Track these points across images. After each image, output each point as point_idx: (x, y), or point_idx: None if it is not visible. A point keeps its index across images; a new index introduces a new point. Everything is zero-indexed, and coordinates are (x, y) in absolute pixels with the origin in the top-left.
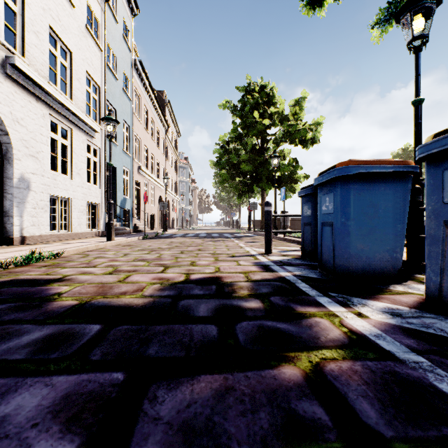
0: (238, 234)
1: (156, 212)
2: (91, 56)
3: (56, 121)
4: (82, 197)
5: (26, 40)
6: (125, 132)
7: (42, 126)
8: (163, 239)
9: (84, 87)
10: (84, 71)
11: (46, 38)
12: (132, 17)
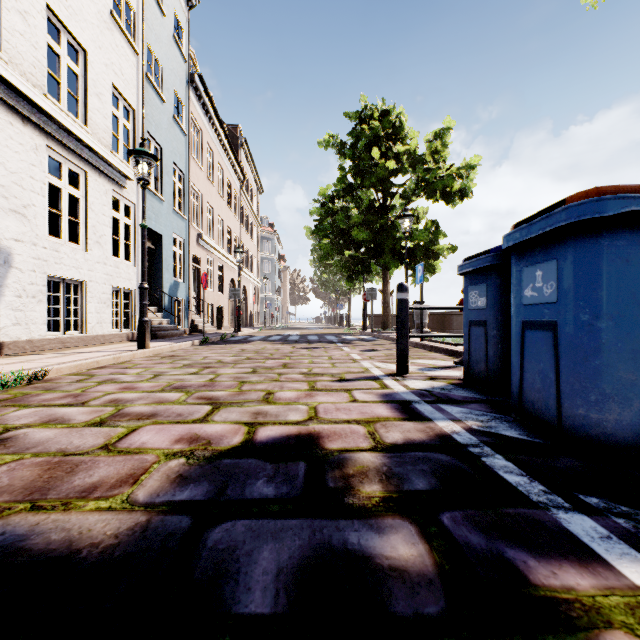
0: (347, 336)
1: (226, 303)
2: (120, 61)
3: (59, 158)
4: (104, 279)
5: (3, 23)
6: (177, 182)
7: (33, 164)
8: (231, 345)
9: (108, 108)
10: (108, 83)
11: (41, 23)
12: (188, 9)
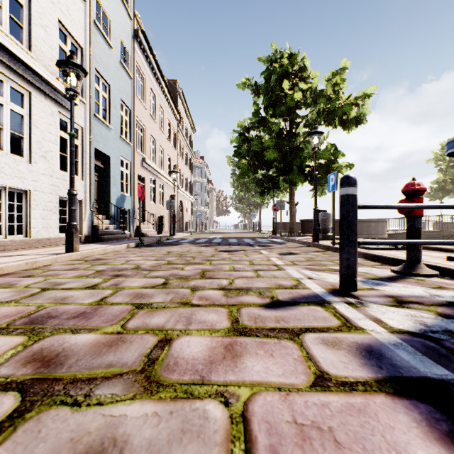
0: (261, 239)
1: (166, 213)
2: (67, 2)
3: None
4: (50, 189)
5: None
6: (124, 116)
7: None
8: (161, 248)
9: (54, 41)
10: (54, 19)
11: None
12: None
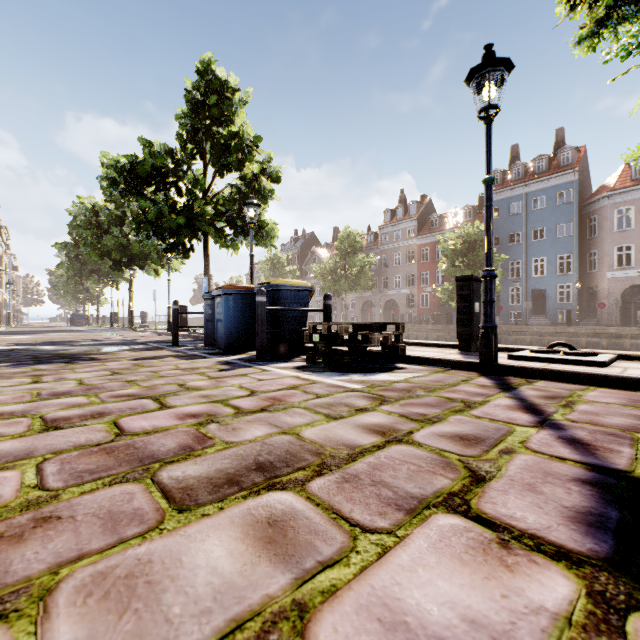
0: None
1: None
2: None
3: None
4: None
5: None
6: None
7: None
8: None
9: None
10: None
11: None
12: None
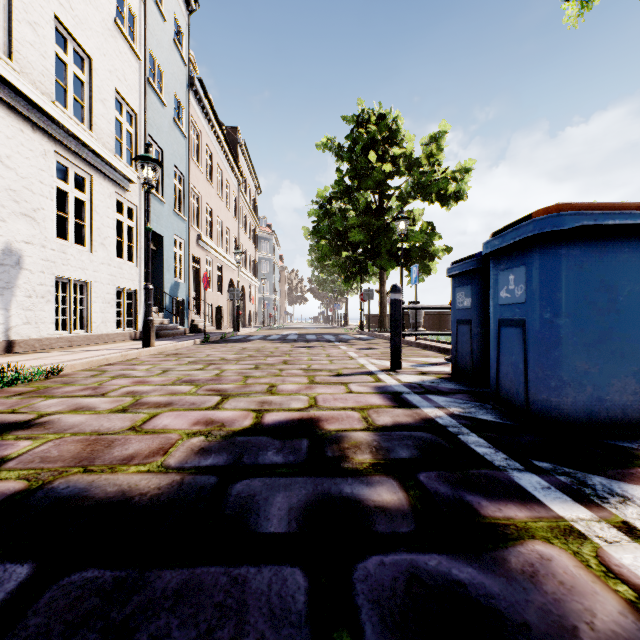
0: (345, 335)
1: (225, 303)
2: (123, 67)
3: (66, 163)
4: (108, 279)
5: (15, 35)
6: (178, 184)
7: (42, 169)
8: (232, 344)
9: (112, 114)
10: (112, 89)
11: (49, 33)
12: (188, 14)
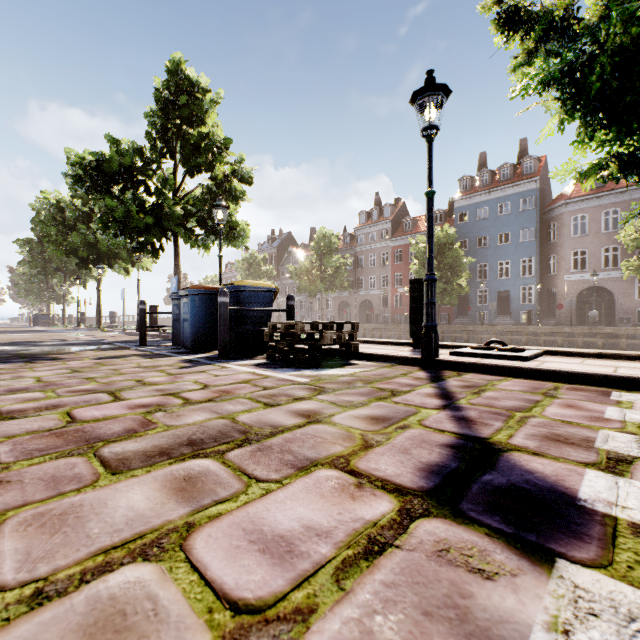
0: None
1: None
2: None
3: None
4: None
5: None
6: None
7: None
8: None
9: None
10: None
11: None
12: None
